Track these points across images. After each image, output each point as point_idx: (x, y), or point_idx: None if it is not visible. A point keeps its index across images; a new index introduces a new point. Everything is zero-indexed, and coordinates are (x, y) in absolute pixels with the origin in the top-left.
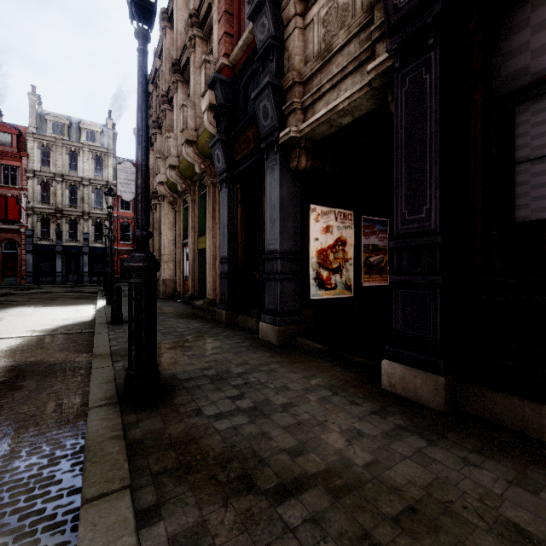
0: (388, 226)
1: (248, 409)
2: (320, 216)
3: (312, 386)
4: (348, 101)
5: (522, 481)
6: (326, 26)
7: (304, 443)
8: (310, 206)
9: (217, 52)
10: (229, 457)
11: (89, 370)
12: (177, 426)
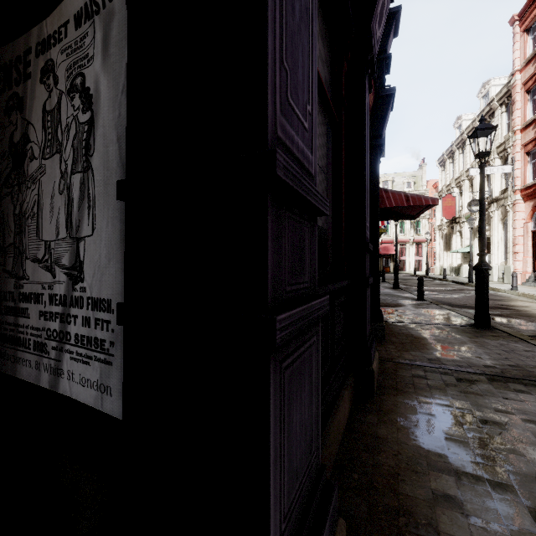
0: None
1: None
2: None
3: None
4: None
5: (448, 504)
6: None
7: None
8: None
9: None
10: None
11: None
12: None
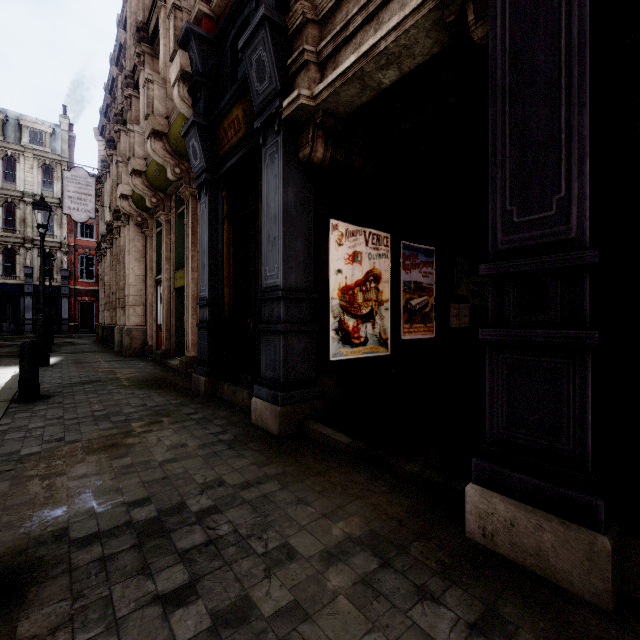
0: (434, 257)
1: None
2: (344, 237)
3: (339, 543)
4: (395, 34)
5: None
6: None
7: None
8: (330, 220)
9: None
10: None
11: None
12: None
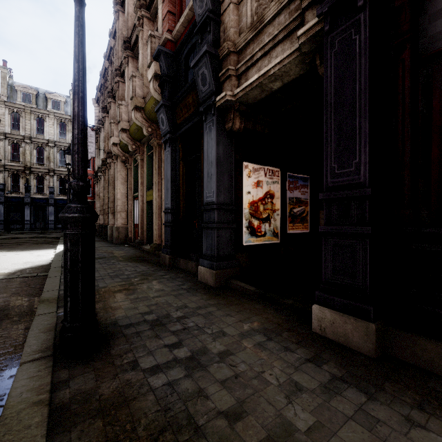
0: (309, 182)
1: (185, 360)
2: (252, 172)
3: (247, 331)
4: (279, 66)
5: None
6: (258, 0)
7: (243, 402)
8: (243, 163)
9: (161, 28)
10: (162, 426)
11: (35, 315)
12: (109, 383)
